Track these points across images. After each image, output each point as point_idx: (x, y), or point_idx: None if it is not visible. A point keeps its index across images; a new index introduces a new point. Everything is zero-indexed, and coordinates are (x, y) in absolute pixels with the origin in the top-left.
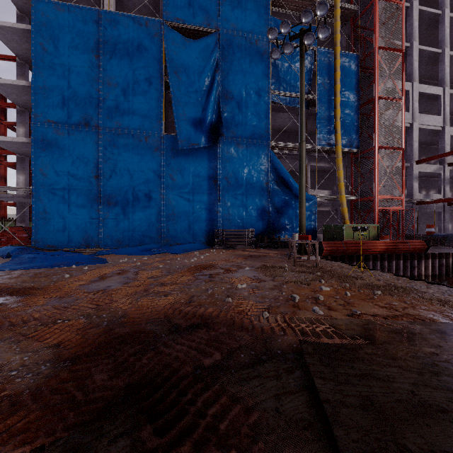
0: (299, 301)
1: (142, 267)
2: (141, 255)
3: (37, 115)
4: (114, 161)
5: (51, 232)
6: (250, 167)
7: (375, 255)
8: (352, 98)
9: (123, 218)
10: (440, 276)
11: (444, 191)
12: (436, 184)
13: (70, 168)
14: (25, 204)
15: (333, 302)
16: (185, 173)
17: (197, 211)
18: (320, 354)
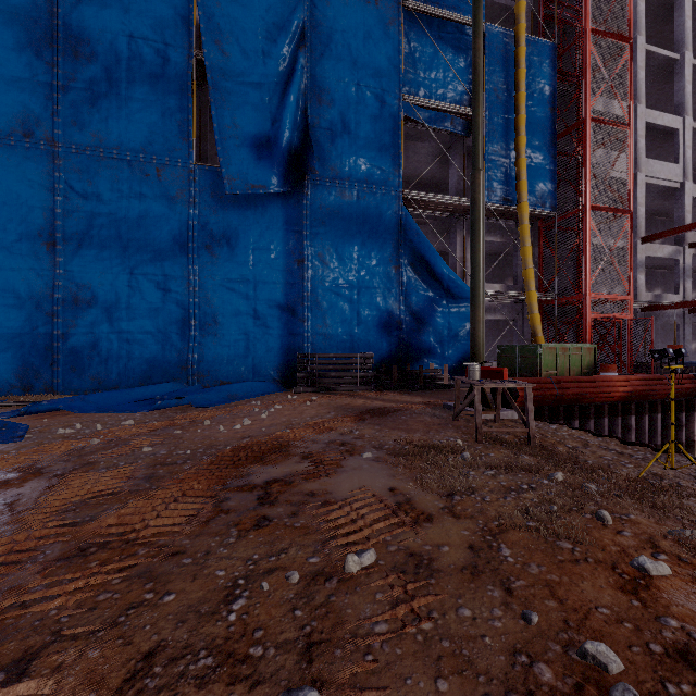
0: None
1: (95, 453)
2: (128, 412)
3: None
4: (88, 213)
5: None
6: (364, 236)
7: (613, 405)
8: (544, 119)
9: (108, 331)
10: None
11: (684, 289)
12: (662, 279)
13: None
14: None
15: None
16: (239, 242)
17: (262, 319)
18: None
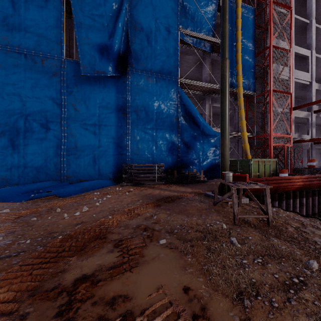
0: None
1: None
2: (12, 202)
3: None
4: None
5: None
6: (159, 101)
7: (294, 192)
8: (249, 46)
9: (12, 151)
10: None
11: (312, 133)
12: (299, 128)
13: None
14: None
15: None
16: (90, 103)
17: (103, 145)
18: None
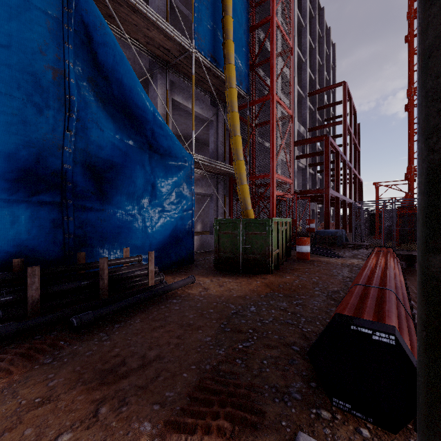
0: None
1: None
2: None
3: None
4: None
5: None
6: None
7: None
8: (241, 0)
9: None
10: None
11: (294, 184)
12: None
13: None
14: None
15: None
16: None
17: None
18: None
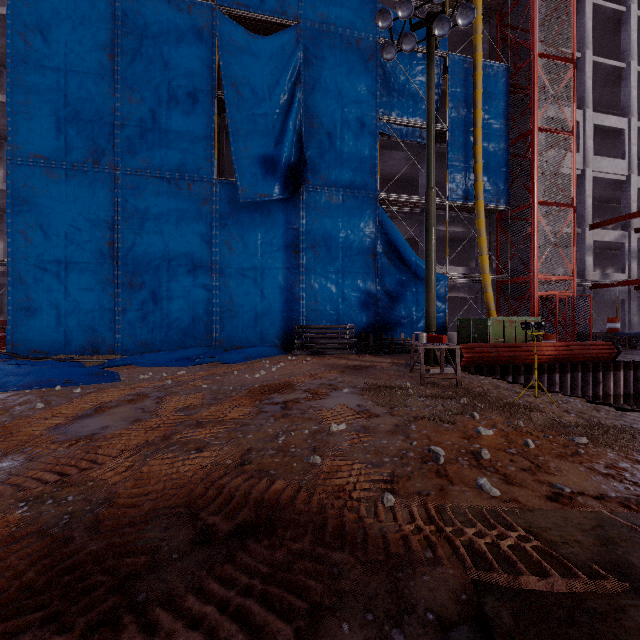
0: (446, 461)
1: (173, 388)
2: (177, 367)
3: (15, 145)
4: (138, 219)
5: (38, 330)
6: (348, 231)
7: (540, 365)
8: (499, 129)
9: (153, 308)
10: (636, 396)
11: (630, 269)
12: (615, 259)
13: (69, 229)
14: (3, 287)
15: (508, 464)
16: (250, 238)
17: (267, 298)
18: (537, 635)
